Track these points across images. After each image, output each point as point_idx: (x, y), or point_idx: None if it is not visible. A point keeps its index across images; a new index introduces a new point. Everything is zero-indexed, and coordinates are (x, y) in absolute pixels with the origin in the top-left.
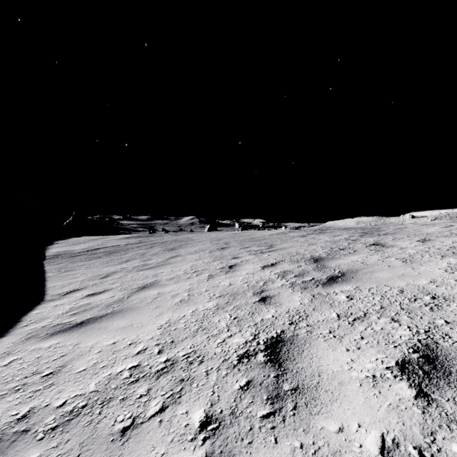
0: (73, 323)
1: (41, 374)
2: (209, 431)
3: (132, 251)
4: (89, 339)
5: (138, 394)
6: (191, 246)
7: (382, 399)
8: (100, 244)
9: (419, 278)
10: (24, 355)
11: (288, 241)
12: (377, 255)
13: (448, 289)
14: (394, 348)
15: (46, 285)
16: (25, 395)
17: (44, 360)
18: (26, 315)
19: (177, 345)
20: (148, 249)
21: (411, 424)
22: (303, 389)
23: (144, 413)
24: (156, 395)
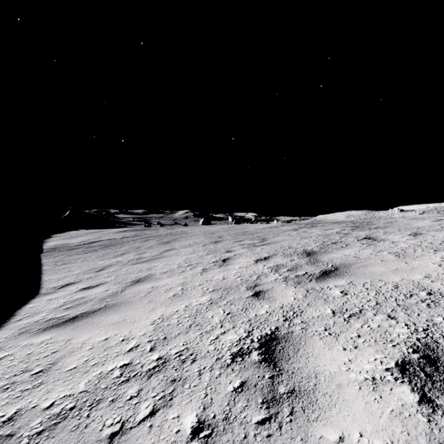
0: (66, 317)
1: (31, 372)
2: (201, 439)
3: (127, 245)
4: (81, 335)
5: (128, 395)
6: (185, 240)
7: (383, 404)
8: (96, 237)
9: (413, 272)
10: (15, 351)
11: (281, 235)
12: (369, 249)
13: (443, 284)
14: (393, 348)
15: (42, 279)
16: (13, 395)
17: (35, 357)
18: (20, 309)
19: (169, 342)
20: (143, 242)
21: (417, 434)
22: (299, 392)
23: (134, 417)
24: (146, 397)
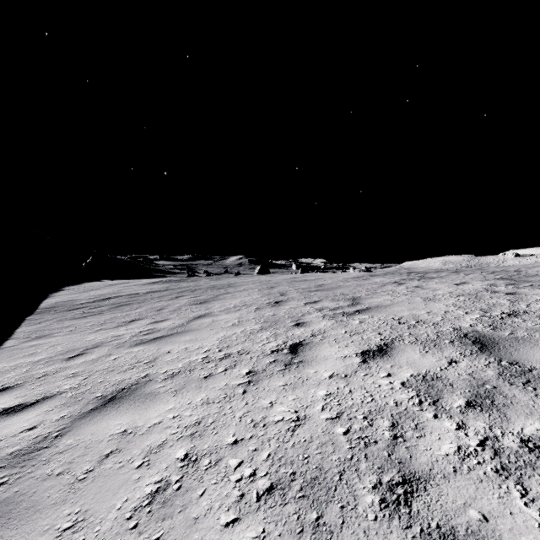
0: None
1: None
2: None
3: (148, 304)
4: None
5: None
6: (230, 297)
7: None
8: (115, 292)
9: None
10: None
11: (380, 292)
12: None
13: None
14: None
15: None
16: None
17: None
18: None
19: None
20: (170, 301)
21: None
22: None
23: None
24: None
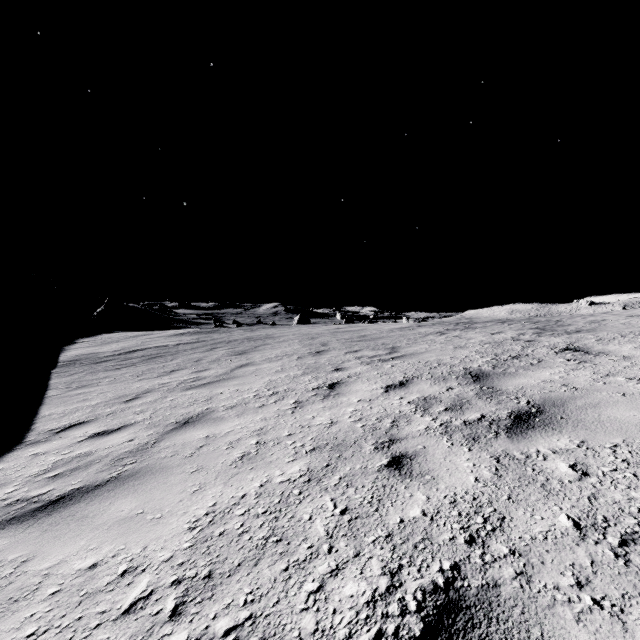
0: (44, 498)
1: None
2: None
3: (183, 355)
4: (52, 548)
5: None
6: (270, 348)
7: None
8: (140, 344)
9: None
10: None
11: (420, 342)
12: (586, 371)
13: None
14: None
15: (39, 413)
16: None
17: None
18: None
19: (217, 592)
20: (206, 352)
21: None
22: None
23: None
24: None
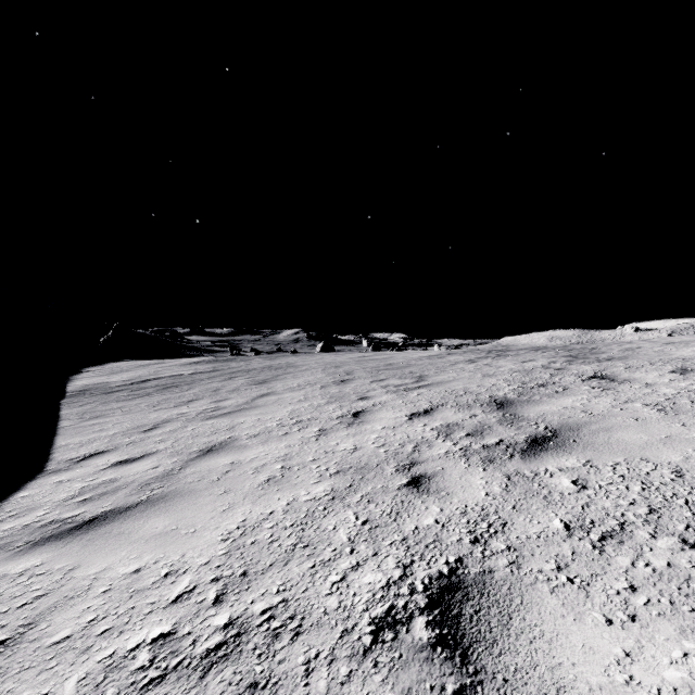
0: (77, 519)
1: None
2: None
3: (200, 385)
4: (96, 559)
5: None
6: (292, 377)
7: None
8: (152, 373)
9: None
10: None
11: (449, 370)
12: (607, 398)
13: None
14: None
15: (55, 443)
16: None
17: (2, 607)
18: (5, 500)
19: (252, 585)
20: (224, 382)
21: None
22: None
23: None
24: None
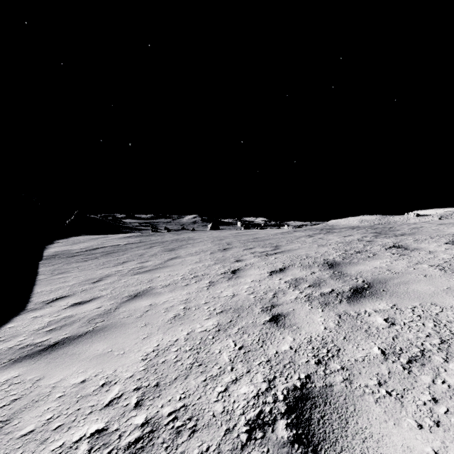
0: (45, 344)
1: None
2: None
3: (130, 252)
4: (55, 372)
5: None
6: (191, 247)
7: None
8: (99, 244)
9: None
10: None
11: (295, 242)
12: (404, 261)
13: None
14: None
15: (34, 291)
16: None
17: None
18: None
19: (162, 393)
20: (147, 249)
21: None
22: None
23: None
24: None
